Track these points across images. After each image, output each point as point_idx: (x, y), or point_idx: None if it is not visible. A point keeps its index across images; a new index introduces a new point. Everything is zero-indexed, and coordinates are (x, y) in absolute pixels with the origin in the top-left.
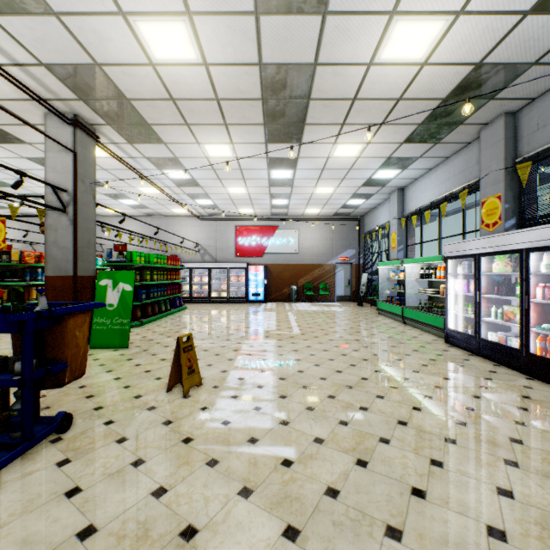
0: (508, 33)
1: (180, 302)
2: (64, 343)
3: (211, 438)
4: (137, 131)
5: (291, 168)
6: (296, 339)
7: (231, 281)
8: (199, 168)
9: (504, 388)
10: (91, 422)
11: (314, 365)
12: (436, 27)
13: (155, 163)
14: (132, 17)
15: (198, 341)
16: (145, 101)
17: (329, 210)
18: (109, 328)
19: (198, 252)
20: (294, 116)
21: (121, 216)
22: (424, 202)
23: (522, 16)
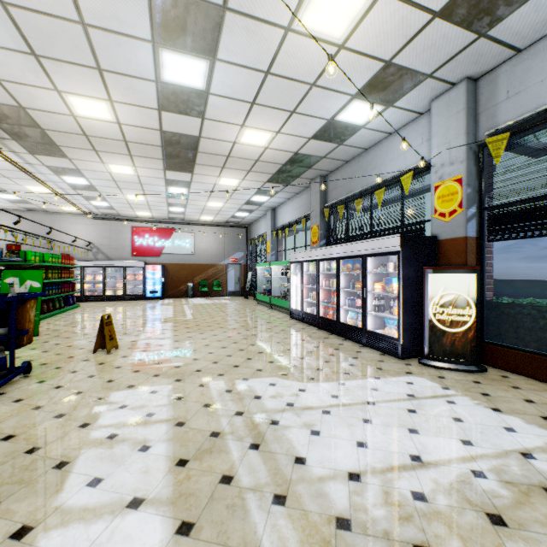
0: (305, 144)
1: (73, 300)
2: (24, 318)
3: (134, 365)
4: (43, 148)
5: (186, 188)
6: (189, 321)
7: (128, 279)
8: (100, 179)
9: (302, 334)
10: (44, 369)
11: (199, 334)
12: (268, 135)
13: (53, 170)
14: (65, 93)
15: None
16: (59, 132)
17: (221, 219)
18: None
19: (91, 250)
20: (187, 158)
21: None
22: (286, 221)
23: (309, 139)
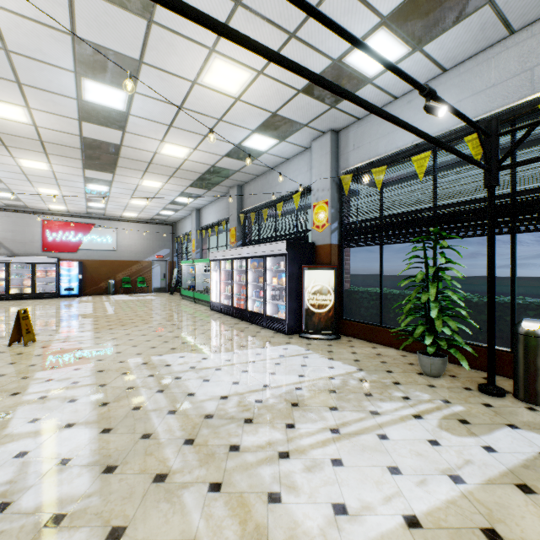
0: (220, 160)
1: None
2: None
3: (55, 353)
4: None
5: (107, 186)
6: (110, 316)
7: (38, 276)
8: (7, 171)
9: (217, 322)
10: None
11: (121, 326)
12: (186, 150)
13: None
14: None
15: None
16: None
17: (146, 216)
18: None
19: None
20: (108, 161)
21: None
22: (210, 222)
23: (223, 157)
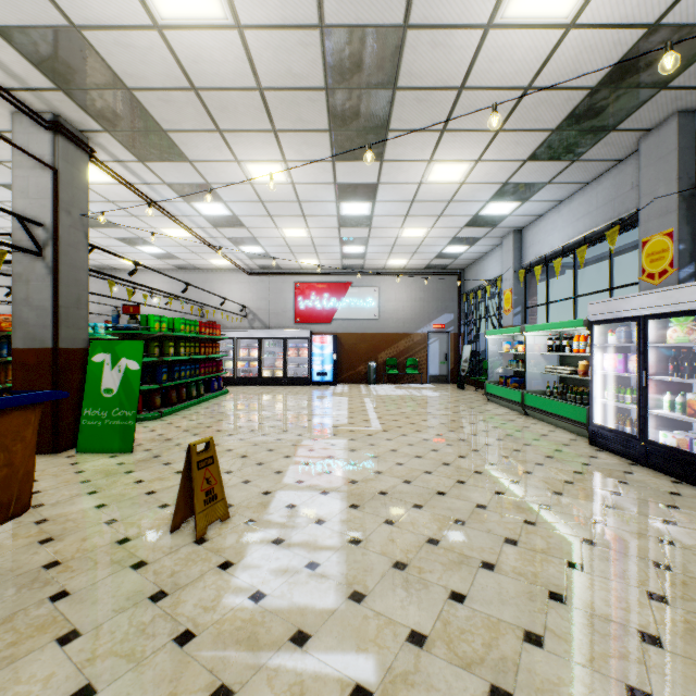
0: None
1: (218, 383)
2: None
3: (228, 633)
4: (148, 142)
5: (369, 200)
6: (375, 438)
7: (289, 356)
8: (242, 200)
9: None
10: (29, 595)
11: (402, 482)
12: None
13: (179, 192)
14: None
15: (236, 442)
16: (155, 92)
17: (419, 262)
18: (105, 424)
19: (246, 317)
20: (373, 117)
21: (143, 270)
22: (551, 247)
23: None
